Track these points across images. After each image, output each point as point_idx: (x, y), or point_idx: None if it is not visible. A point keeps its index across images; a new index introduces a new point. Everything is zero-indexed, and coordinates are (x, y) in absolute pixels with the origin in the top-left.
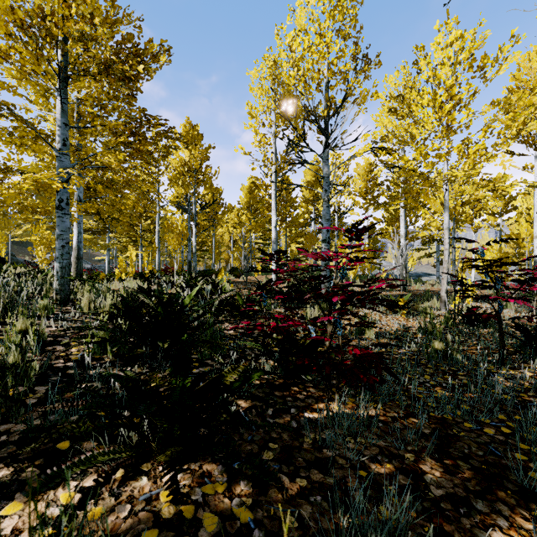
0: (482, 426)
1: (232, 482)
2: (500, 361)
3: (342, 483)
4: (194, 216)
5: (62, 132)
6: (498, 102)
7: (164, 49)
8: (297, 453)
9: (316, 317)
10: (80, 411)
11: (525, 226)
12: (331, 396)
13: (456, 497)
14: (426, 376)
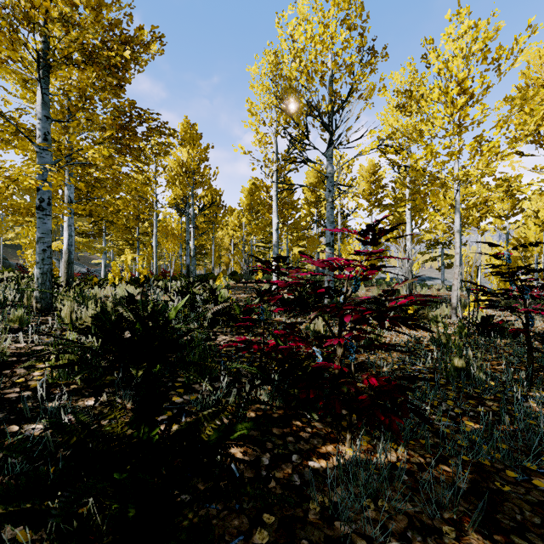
0: (529, 475)
1: None
2: (529, 381)
3: None
4: (192, 219)
5: (43, 125)
6: (512, 98)
7: (155, 36)
8: (300, 530)
9: (322, 335)
10: (17, 468)
11: (534, 229)
12: (342, 441)
13: None
14: (449, 401)
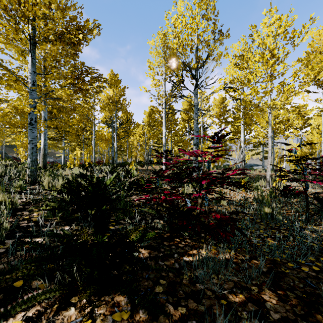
0: (300, 265)
1: (133, 310)
2: (306, 220)
3: (210, 310)
4: (115, 130)
5: (32, 76)
6: (302, 59)
7: (95, 25)
8: (179, 287)
9: (191, 193)
10: None
11: (316, 135)
12: (201, 246)
13: (289, 319)
14: (261, 230)
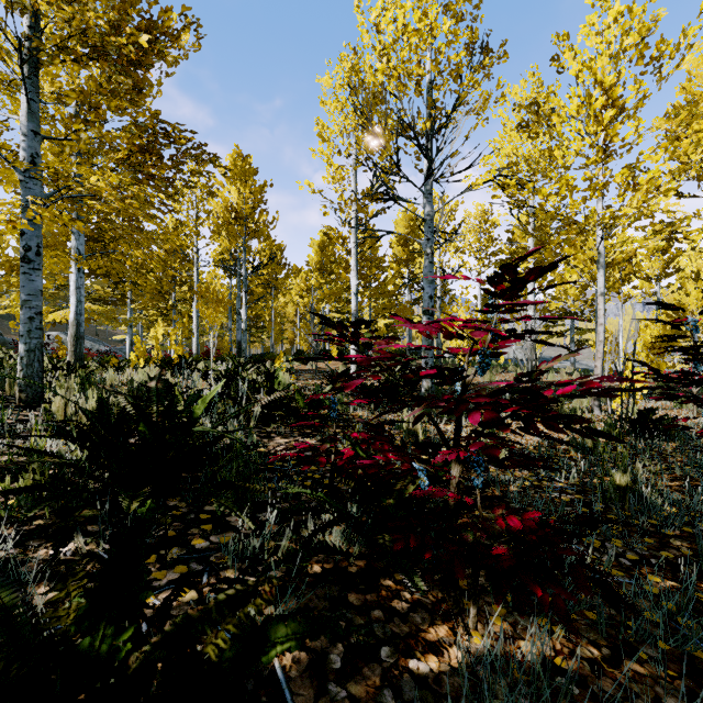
0: None
1: None
2: None
3: None
4: (243, 280)
5: (29, 143)
6: (675, 114)
7: (187, 21)
8: None
9: (426, 442)
10: None
11: (695, 294)
12: (467, 628)
13: None
14: (615, 540)
